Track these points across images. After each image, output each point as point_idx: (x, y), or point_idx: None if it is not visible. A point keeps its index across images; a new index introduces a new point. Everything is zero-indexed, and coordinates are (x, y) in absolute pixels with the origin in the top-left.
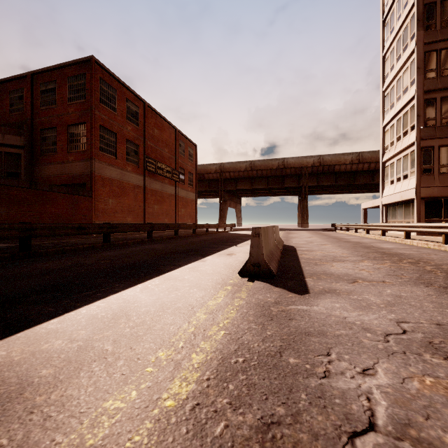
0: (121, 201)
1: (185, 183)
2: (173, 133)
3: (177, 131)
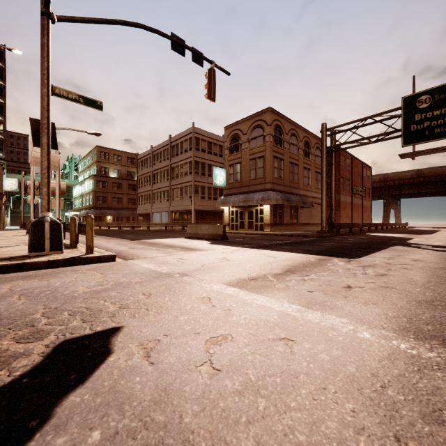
0: (345, 211)
1: (366, 195)
2: (361, 165)
3: (363, 164)
